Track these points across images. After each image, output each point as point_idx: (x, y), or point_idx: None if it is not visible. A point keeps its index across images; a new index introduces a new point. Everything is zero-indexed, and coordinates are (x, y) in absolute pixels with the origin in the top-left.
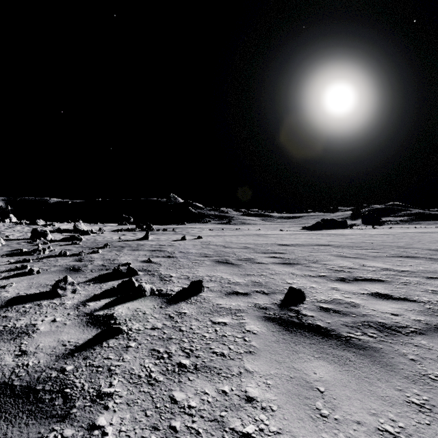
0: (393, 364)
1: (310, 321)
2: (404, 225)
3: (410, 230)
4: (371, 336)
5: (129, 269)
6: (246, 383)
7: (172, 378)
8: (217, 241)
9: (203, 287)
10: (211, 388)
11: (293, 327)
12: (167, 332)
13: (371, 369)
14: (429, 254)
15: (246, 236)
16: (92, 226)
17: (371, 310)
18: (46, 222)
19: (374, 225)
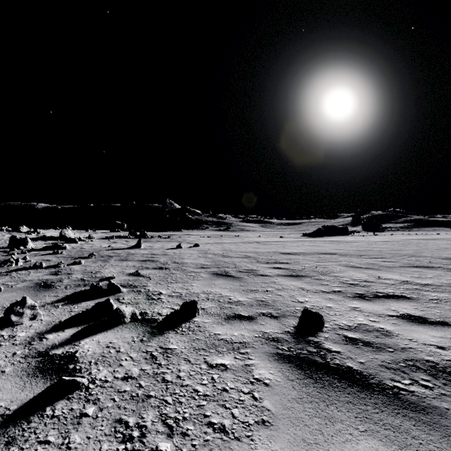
0: None
1: (338, 361)
2: (404, 232)
3: (412, 237)
4: (425, 386)
5: (109, 286)
6: None
7: None
8: (215, 250)
9: (198, 310)
10: None
11: (318, 372)
12: (144, 385)
13: None
14: (445, 264)
15: (246, 243)
16: (82, 233)
17: (409, 341)
18: (31, 229)
19: (374, 232)
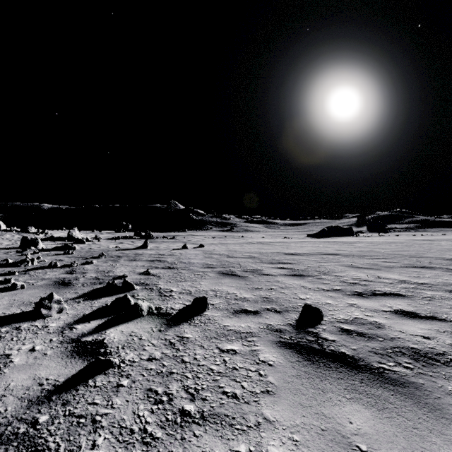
0: (442, 407)
1: (333, 348)
2: (410, 232)
3: (417, 238)
4: (406, 367)
5: (124, 284)
6: (266, 440)
7: (173, 434)
8: (220, 250)
9: (208, 305)
10: (223, 448)
11: (315, 356)
12: (167, 365)
13: (417, 415)
14: (444, 264)
15: (250, 244)
16: (88, 234)
17: (398, 332)
18: (39, 230)
19: (379, 232)
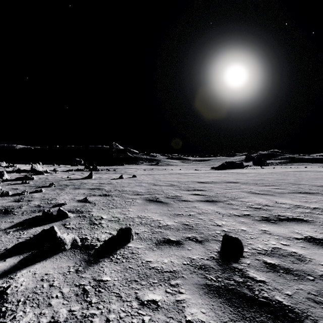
0: None
1: (266, 294)
2: (282, 166)
3: (288, 170)
4: None
5: (59, 212)
6: None
7: None
8: (148, 180)
9: (132, 236)
10: None
11: (250, 309)
12: None
13: None
14: (321, 190)
15: (171, 175)
16: (49, 167)
17: None
18: (9, 164)
19: (261, 166)
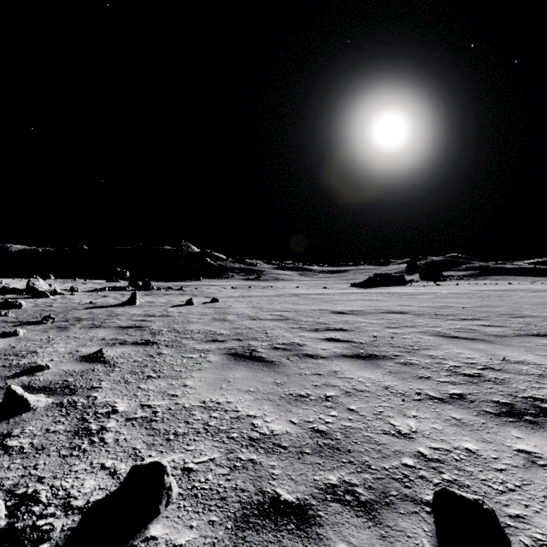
0: None
1: None
2: (469, 281)
3: (484, 288)
4: None
5: (7, 397)
6: None
7: None
8: (239, 307)
9: (167, 490)
10: None
11: None
12: None
13: None
14: None
15: (282, 297)
16: (64, 284)
17: None
18: None
19: (434, 281)
